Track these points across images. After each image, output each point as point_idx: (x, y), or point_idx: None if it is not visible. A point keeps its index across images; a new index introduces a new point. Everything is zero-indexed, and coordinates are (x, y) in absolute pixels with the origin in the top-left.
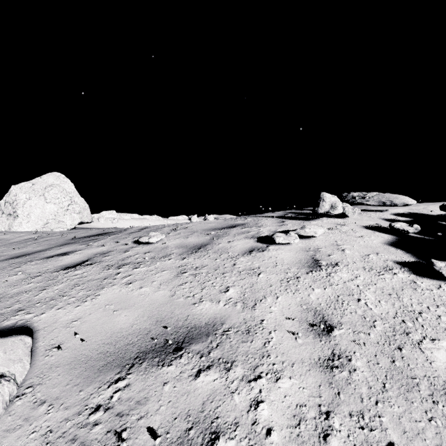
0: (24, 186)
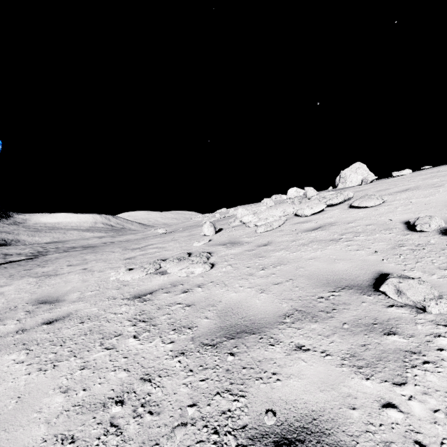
0: (347, 170)
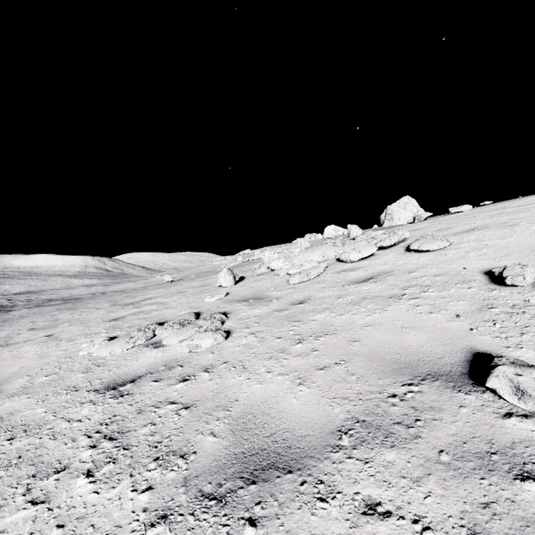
0: (395, 205)
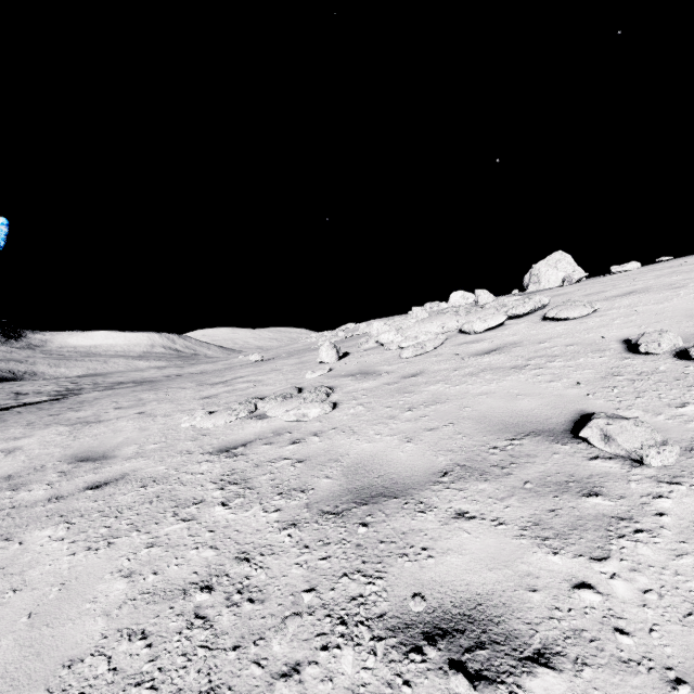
0: (542, 263)
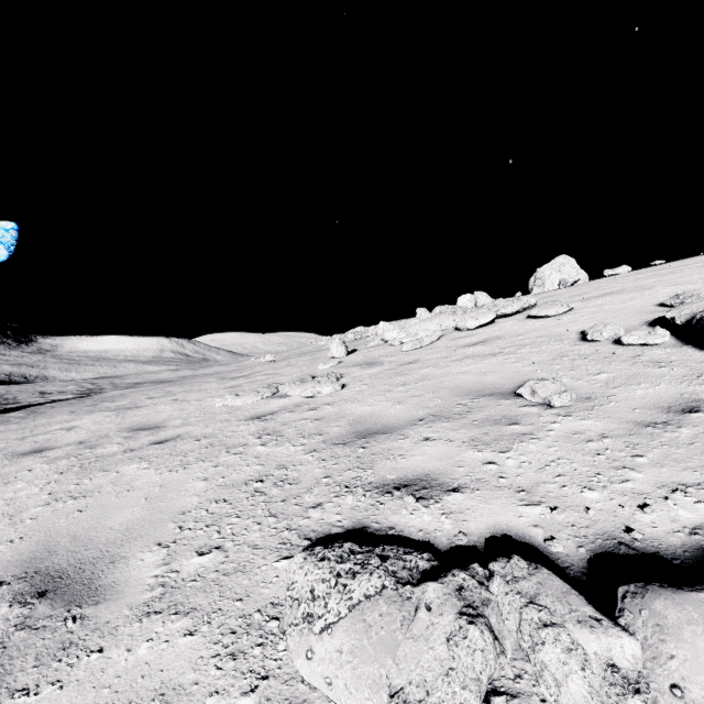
0: (547, 267)
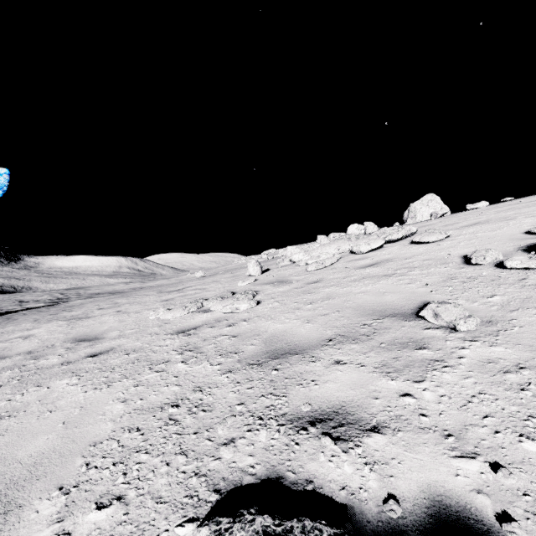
0: (418, 203)
